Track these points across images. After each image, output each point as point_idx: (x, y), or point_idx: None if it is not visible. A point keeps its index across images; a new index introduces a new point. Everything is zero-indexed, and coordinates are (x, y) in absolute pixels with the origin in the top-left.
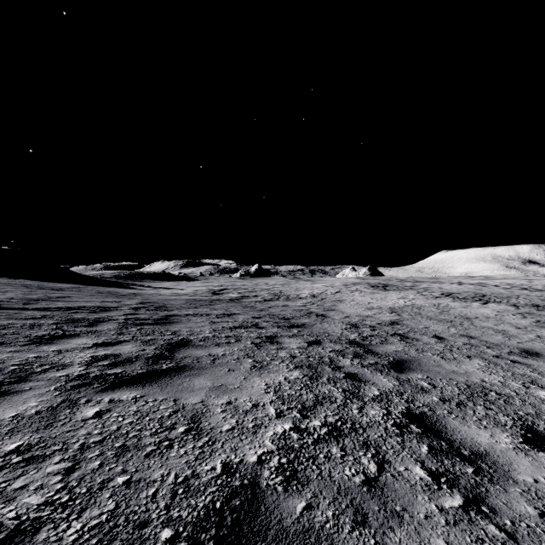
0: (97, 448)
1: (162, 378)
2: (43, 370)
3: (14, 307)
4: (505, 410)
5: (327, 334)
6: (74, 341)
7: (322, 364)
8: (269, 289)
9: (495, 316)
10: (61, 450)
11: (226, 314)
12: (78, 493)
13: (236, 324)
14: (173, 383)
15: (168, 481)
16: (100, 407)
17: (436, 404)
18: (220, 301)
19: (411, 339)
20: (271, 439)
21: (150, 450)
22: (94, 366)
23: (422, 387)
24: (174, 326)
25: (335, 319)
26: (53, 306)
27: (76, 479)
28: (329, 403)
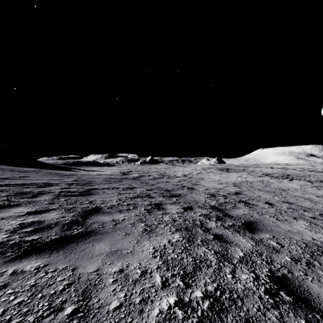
0: None
1: (69, 244)
2: None
3: None
4: None
5: (196, 201)
6: (13, 209)
7: (195, 227)
8: (157, 171)
9: (300, 188)
10: None
11: (129, 188)
12: None
13: (135, 195)
14: (77, 249)
15: None
16: None
17: (291, 265)
18: (127, 179)
19: (252, 205)
20: (156, 321)
21: None
22: (17, 233)
23: (274, 247)
24: (92, 197)
25: (199, 191)
26: (12, 183)
27: None
28: (206, 267)
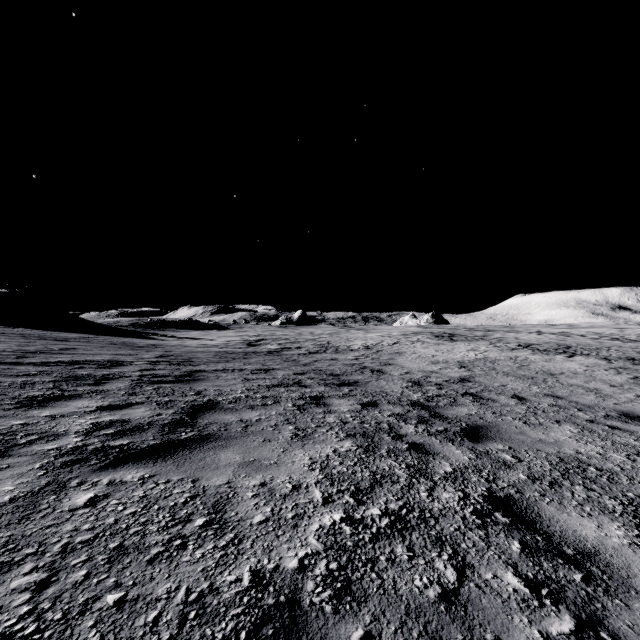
0: (84, 550)
1: (179, 451)
2: (29, 442)
3: (5, 362)
4: (610, 491)
5: (384, 393)
6: (73, 403)
7: (379, 432)
8: (315, 340)
9: (584, 371)
10: (36, 555)
11: (263, 370)
12: (50, 620)
13: (274, 382)
14: (192, 458)
15: (176, 599)
16: (95, 491)
17: (524, 484)
18: (257, 354)
19: (486, 399)
20: (316, 535)
21: (155, 553)
22: (94, 436)
23: (505, 461)
24: (200, 384)
25: (393, 376)
26: (53, 361)
27: (49, 597)
28: (390, 483)
